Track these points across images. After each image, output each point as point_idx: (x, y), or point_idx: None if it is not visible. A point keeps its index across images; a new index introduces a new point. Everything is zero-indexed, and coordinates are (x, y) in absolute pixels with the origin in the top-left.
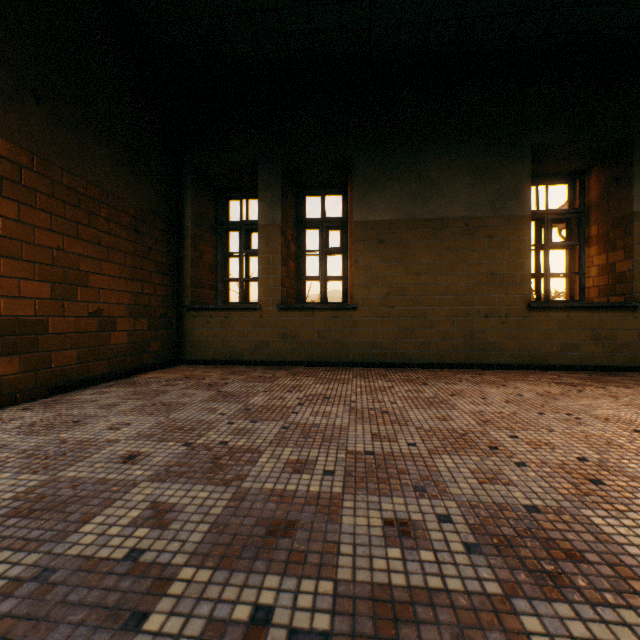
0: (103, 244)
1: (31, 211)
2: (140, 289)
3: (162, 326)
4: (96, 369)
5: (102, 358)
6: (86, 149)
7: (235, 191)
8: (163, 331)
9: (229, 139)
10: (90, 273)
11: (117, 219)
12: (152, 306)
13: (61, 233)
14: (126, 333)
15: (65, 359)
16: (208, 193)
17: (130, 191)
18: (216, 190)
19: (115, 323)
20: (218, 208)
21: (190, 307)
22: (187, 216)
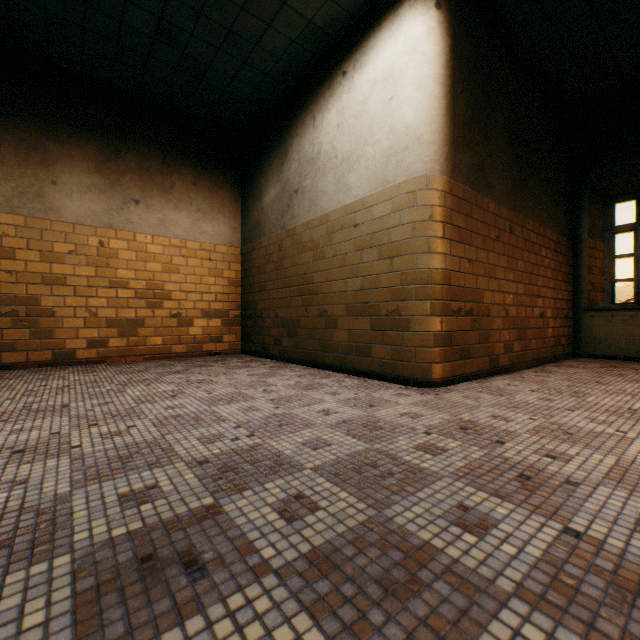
0: (543, 265)
1: (523, 253)
2: (555, 295)
3: (564, 324)
4: (540, 353)
5: (542, 346)
6: (537, 203)
7: (627, 195)
8: (565, 328)
9: (635, 150)
10: (539, 287)
11: (547, 246)
12: (560, 308)
13: (530, 263)
14: (550, 329)
15: (531, 345)
16: (597, 204)
17: (552, 222)
18: (602, 199)
19: (547, 322)
20: (604, 215)
21: (587, 308)
22: (582, 230)
